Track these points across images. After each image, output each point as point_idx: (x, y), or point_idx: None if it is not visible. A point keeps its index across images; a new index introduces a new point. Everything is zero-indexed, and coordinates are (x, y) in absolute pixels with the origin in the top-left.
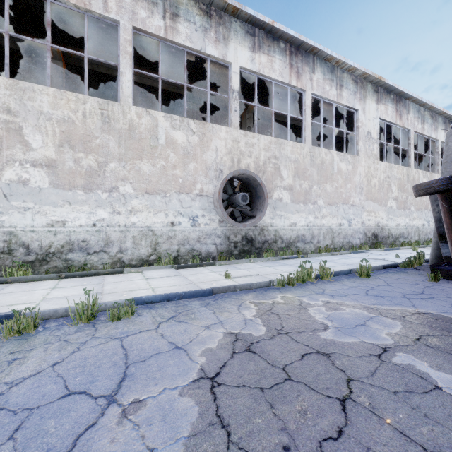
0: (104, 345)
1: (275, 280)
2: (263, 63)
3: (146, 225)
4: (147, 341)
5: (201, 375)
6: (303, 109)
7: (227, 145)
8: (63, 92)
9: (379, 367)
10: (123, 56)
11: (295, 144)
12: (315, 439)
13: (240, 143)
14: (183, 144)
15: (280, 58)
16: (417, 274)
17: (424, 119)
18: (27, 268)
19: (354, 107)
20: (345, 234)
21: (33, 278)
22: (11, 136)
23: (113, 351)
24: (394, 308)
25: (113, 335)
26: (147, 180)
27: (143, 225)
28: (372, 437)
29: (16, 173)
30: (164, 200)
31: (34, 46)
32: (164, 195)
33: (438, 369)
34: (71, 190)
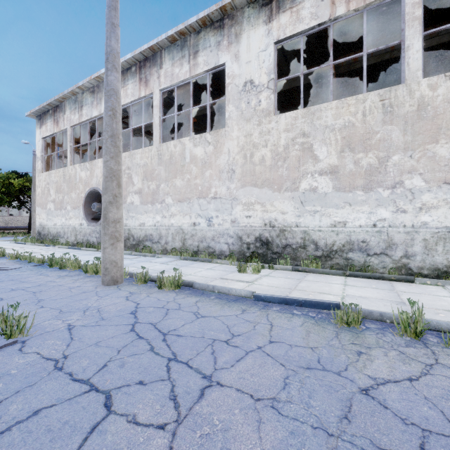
0: None
1: None
2: None
3: (444, 225)
4: None
5: None
6: None
7: None
8: (344, 100)
9: None
10: (409, 26)
11: None
12: None
13: None
14: None
15: None
16: None
17: None
18: (315, 261)
19: None
20: None
21: (323, 271)
22: (305, 154)
23: None
24: None
25: None
26: (446, 166)
27: (438, 225)
28: None
29: (308, 183)
30: None
31: (313, 75)
32: None
33: None
34: (351, 191)
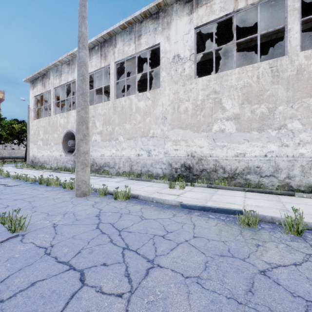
0: None
1: None
2: None
3: None
4: None
5: None
6: None
7: None
8: (244, 68)
9: None
10: (290, 15)
11: None
12: None
13: None
14: None
15: None
16: None
17: None
18: (223, 181)
19: None
20: None
21: (229, 188)
22: (216, 106)
23: None
24: None
25: None
26: None
27: (311, 156)
28: None
29: (218, 126)
30: None
31: (221, 50)
32: None
33: None
34: (249, 132)
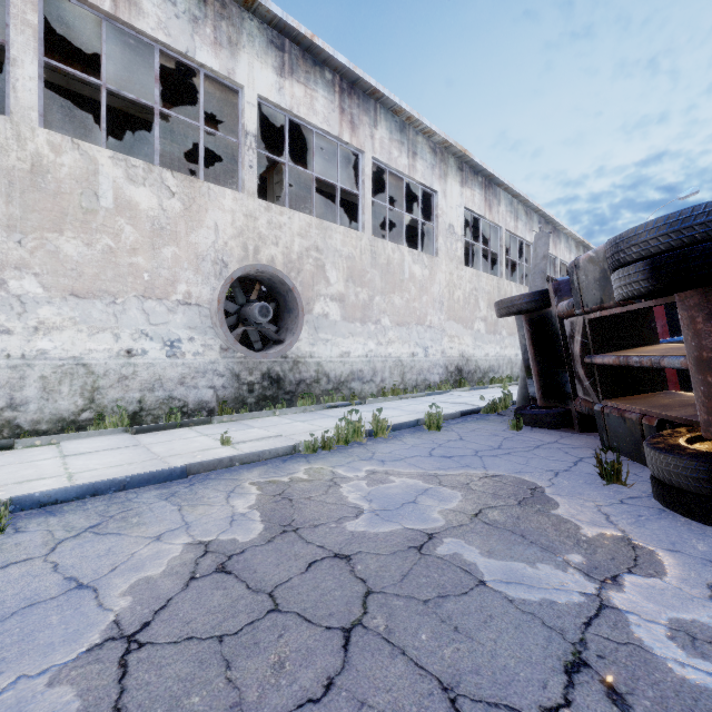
0: None
1: (301, 444)
2: (298, 98)
3: (72, 355)
4: (15, 583)
5: (111, 634)
6: (360, 179)
7: (235, 221)
8: None
9: (416, 565)
10: (17, 27)
11: (348, 231)
12: (284, 710)
13: (259, 221)
14: (152, 212)
15: (324, 96)
16: (499, 421)
17: (518, 215)
18: None
19: (432, 187)
20: (420, 368)
21: None
22: None
23: None
24: (459, 472)
25: None
26: (75, 271)
27: (64, 355)
28: (374, 682)
29: None
30: (112, 309)
31: None
32: (112, 302)
33: (489, 555)
34: None
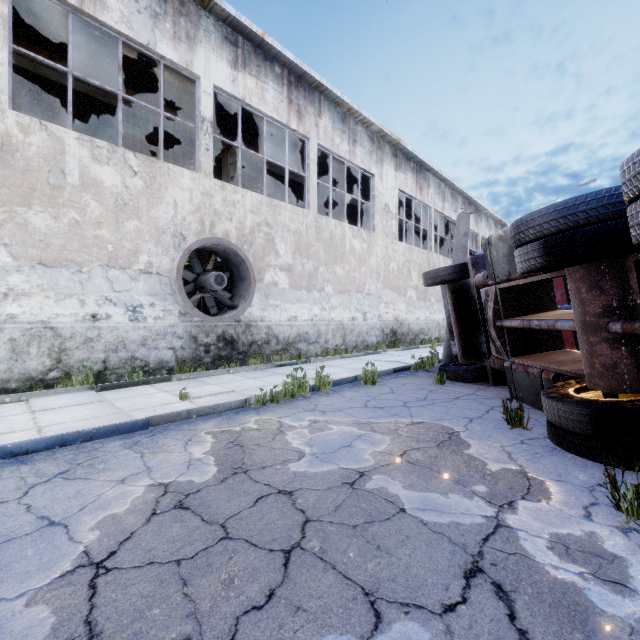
0: None
1: (252, 398)
2: (250, 89)
3: (40, 320)
4: None
5: (81, 562)
6: (306, 162)
7: (193, 198)
8: None
9: (348, 498)
10: None
11: (296, 209)
12: (232, 616)
13: (214, 199)
14: (116, 189)
15: (274, 87)
16: (426, 377)
17: (445, 197)
18: None
19: (370, 171)
20: (360, 330)
21: None
22: None
23: None
24: (389, 420)
25: None
26: (43, 242)
27: (32, 320)
28: (308, 591)
29: None
30: (78, 277)
31: None
32: (78, 270)
33: (409, 488)
34: None
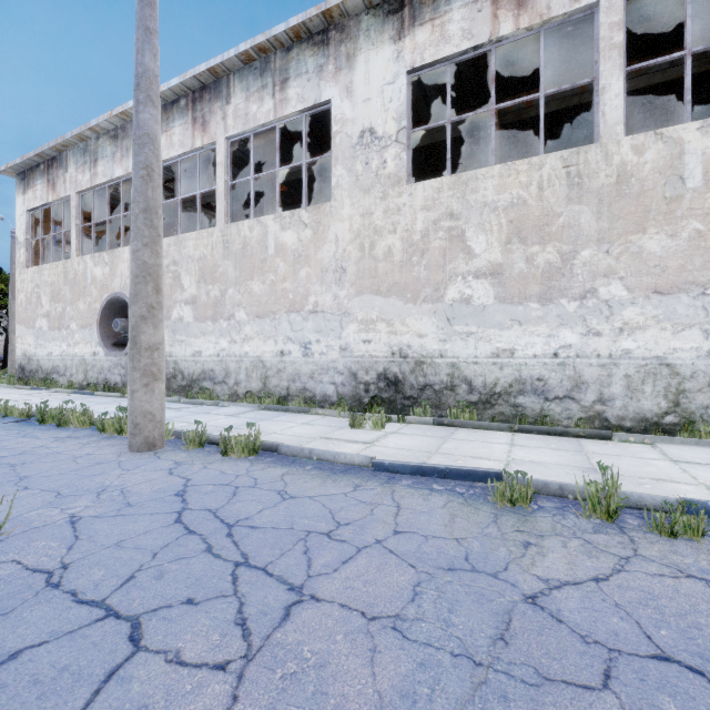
0: (676, 582)
1: None
2: None
3: (654, 355)
4: None
5: None
6: None
7: None
8: (511, 165)
9: None
10: (605, 57)
11: None
12: None
13: None
14: None
15: None
16: None
17: None
18: (469, 410)
19: None
20: None
21: (480, 425)
22: (454, 246)
23: (707, 605)
24: None
25: (680, 565)
26: (657, 267)
27: (646, 355)
28: None
29: (458, 290)
30: (700, 302)
31: (466, 124)
32: (700, 293)
33: None
34: (521, 303)
